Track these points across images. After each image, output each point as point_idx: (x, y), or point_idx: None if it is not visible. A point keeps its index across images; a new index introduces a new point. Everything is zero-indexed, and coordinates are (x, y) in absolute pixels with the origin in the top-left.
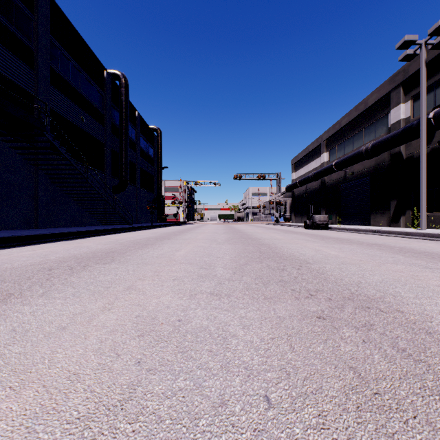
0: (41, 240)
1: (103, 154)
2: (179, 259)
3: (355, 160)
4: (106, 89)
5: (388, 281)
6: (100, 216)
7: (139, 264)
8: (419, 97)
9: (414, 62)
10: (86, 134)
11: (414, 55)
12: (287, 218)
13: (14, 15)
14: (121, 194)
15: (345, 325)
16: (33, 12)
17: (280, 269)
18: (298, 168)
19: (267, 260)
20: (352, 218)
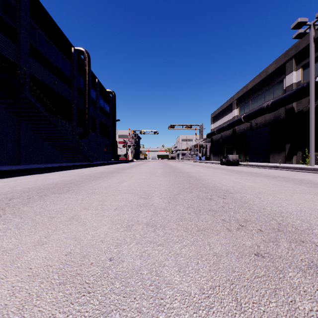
0: (18, 173)
1: (71, 109)
2: (123, 189)
3: (259, 114)
4: (74, 61)
5: (306, 210)
6: (69, 156)
7: (89, 194)
8: (307, 66)
9: (303, 40)
10: (58, 94)
11: (304, 34)
12: (207, 158)
13: (1, 2)
14: (85, 140)
15: (288, 266)
16: (16, 0)
17: (208, 199)
18: (215, 120)
19: (196, 190)
20: (256, 157)
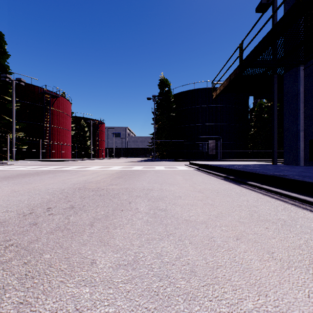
0: None
1: None
2: None
3: None
4: None
5: None
6: None
7: None
8: None
9: None
10: None
11: None
12: None
13: None
14: None
15: None
16: None
17: None
18: None
19: None
20: None
